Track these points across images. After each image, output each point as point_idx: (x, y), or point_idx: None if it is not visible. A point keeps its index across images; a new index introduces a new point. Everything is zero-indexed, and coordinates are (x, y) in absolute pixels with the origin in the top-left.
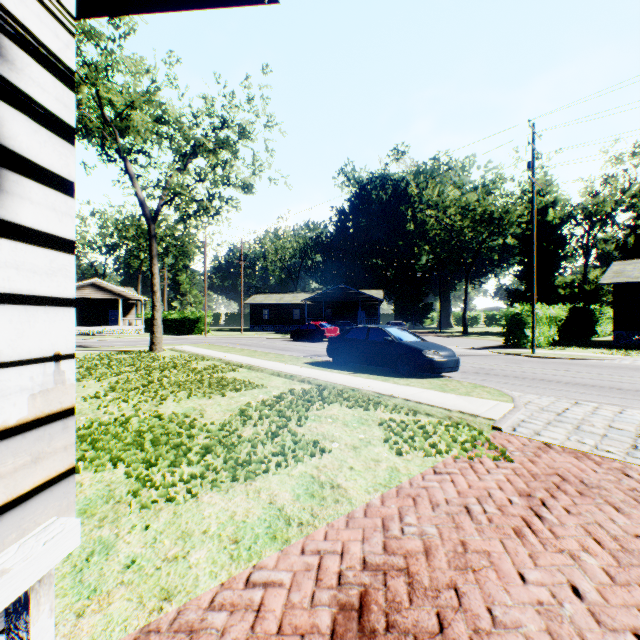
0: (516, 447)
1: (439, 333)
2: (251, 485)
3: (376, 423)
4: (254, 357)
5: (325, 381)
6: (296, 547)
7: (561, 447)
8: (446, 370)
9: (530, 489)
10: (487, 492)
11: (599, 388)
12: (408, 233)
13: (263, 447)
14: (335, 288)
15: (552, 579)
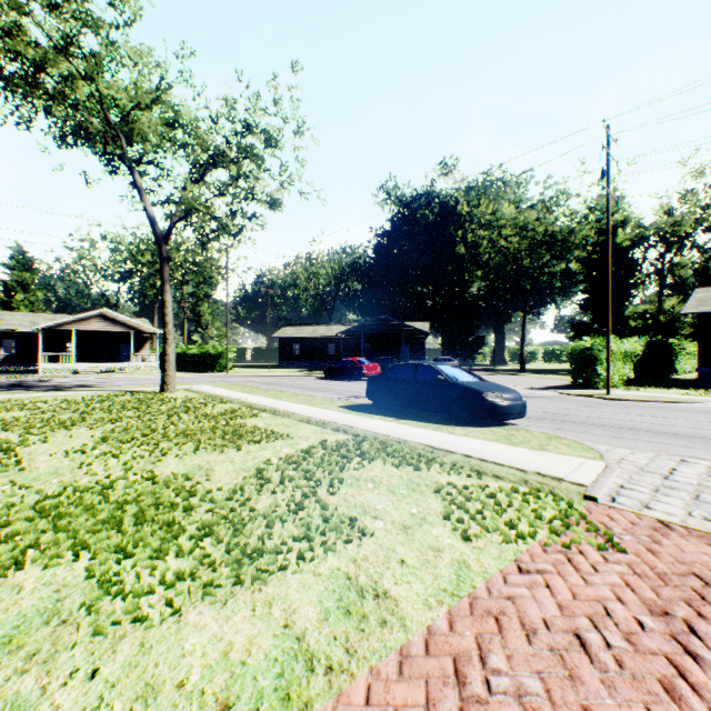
0: (623, 527)
1: (493, 370)
2: (260, 592)
3: (431, 489)
4: (281, 399)
5: (364, 430)
6: None
7: (684, 527)
8: (511, 416)
9: (664, 601)
10: (602, 607)
11: (703, 440)
12: (457, 257)
13: (282, 526)
14: (375, 319)
15: None
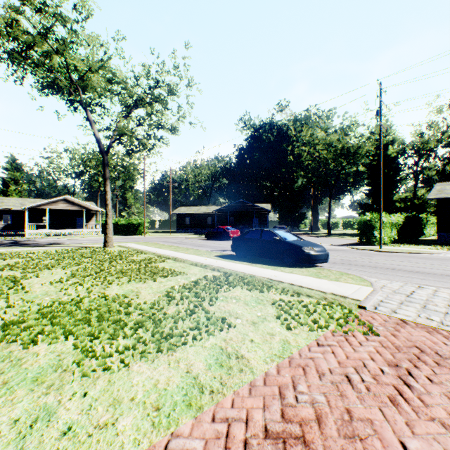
0: (379, 323)
1: (311, 234)
2: (172, 356)
3: (269, 303)
4: (178, 251)
5: (230, 269)
6: (208, 414)
7: (414, 323)
8: (319, 261)
9: (396, 360)
10: (362, 362)
11: (434, 275)
12: (288, 163)
13: (183, 322)
14: (237, 202)
15: (430, 448)
